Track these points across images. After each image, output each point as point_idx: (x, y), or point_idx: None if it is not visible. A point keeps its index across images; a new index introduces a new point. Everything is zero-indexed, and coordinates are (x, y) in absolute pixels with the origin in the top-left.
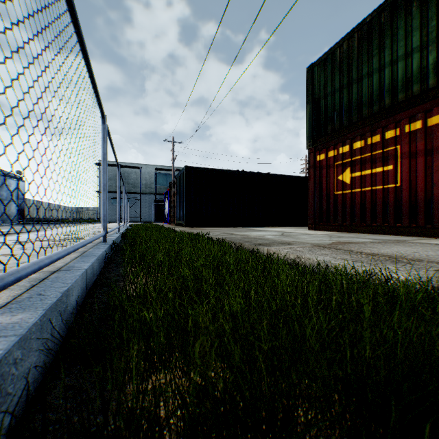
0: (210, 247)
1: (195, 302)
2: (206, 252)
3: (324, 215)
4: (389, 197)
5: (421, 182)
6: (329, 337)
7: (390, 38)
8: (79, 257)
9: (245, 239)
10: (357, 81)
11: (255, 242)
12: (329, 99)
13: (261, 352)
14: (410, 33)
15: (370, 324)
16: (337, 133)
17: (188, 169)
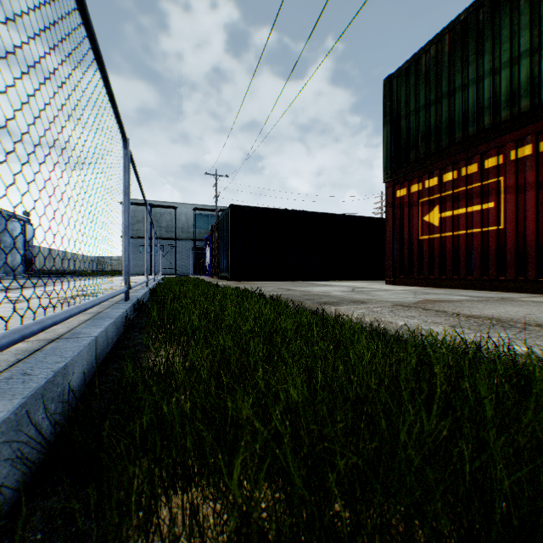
0: (261, 307)
1: (238, 385)
2: (256, 313)
3: (406, 266)
4: (489, 243)
5: (531, 224)
6: (434, 443)
7: (491, 39)
8: (91, 320)
9: (306, 296)
10: (448, 96)
11: (319, 300)
12: (412, 119)
13: (334, 466)
14: (517, 33)
15: (493, 423)
16: (423, 162)
17: (235, 208)
